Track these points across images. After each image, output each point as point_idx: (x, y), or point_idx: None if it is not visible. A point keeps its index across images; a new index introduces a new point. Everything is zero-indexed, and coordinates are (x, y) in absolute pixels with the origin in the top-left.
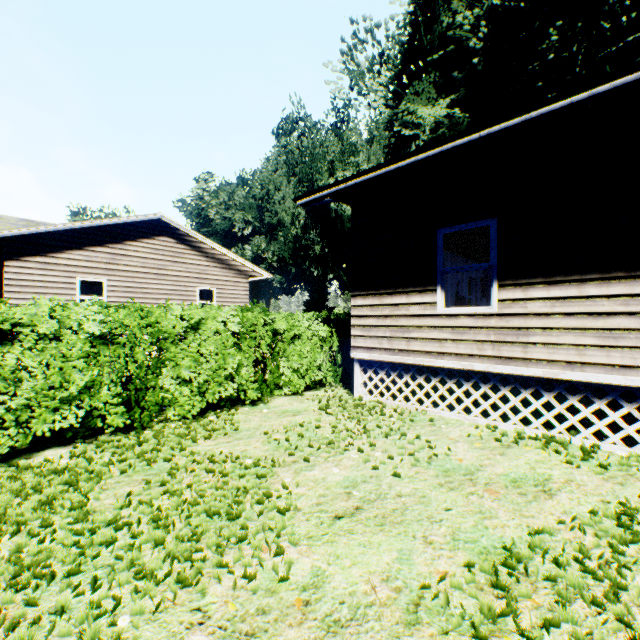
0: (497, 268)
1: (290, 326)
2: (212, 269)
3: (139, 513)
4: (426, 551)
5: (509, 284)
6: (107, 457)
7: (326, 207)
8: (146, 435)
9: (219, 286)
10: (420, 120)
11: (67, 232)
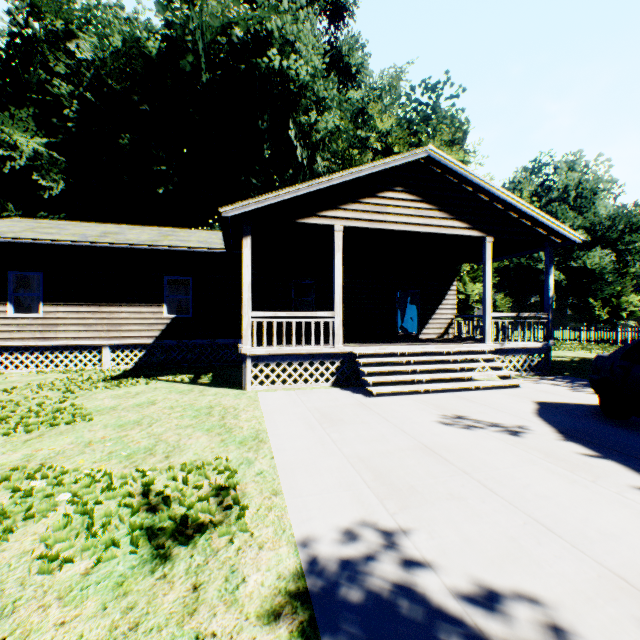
0: (44, 296)
1: None
2: None
3: None
4: None
5: (50, 304)
6: None
7: None
8: None
9: None
10: (19, 143)
11: None
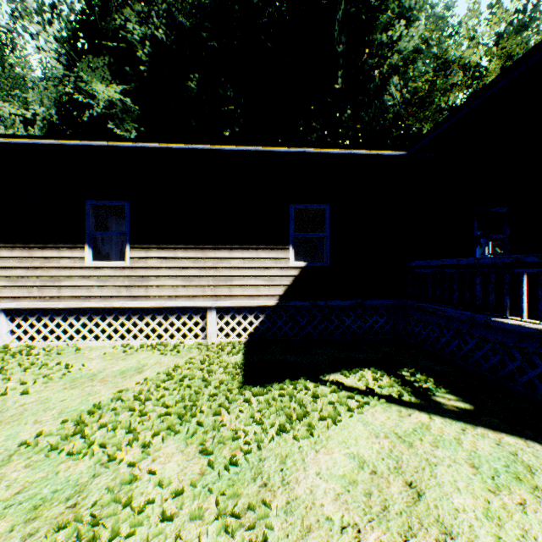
0: (130, 236)
1: None
2: None
3: None
4: (34, 427)
5: (138, 247)
6: None
7: None
8: None
9: None
10: (96, 92)
11: None
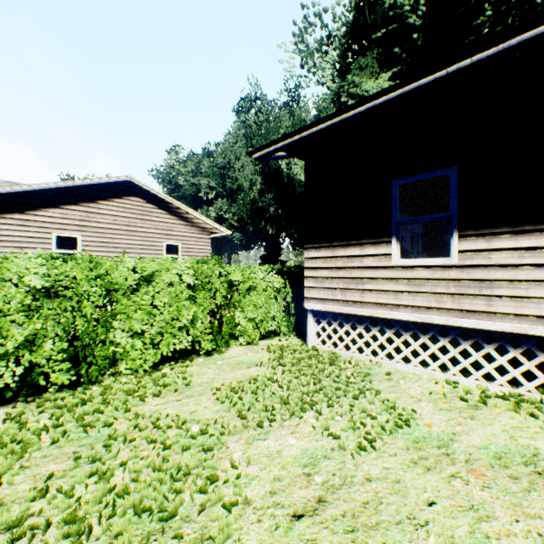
0: (457, 218)
1: (245, 278)
2: (177, 226)
3: (53, 508)
4: None
5: (471, 234)
6: (44, 420)
7: (279, 174)
8: (93, 391)
9: (184, 241)
10: (364, 92)
11: (44, 192)
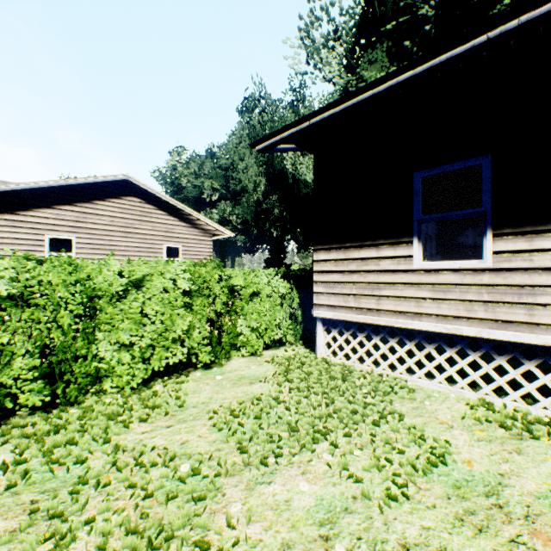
0: (491, 214)
1: (248, 282)
2: (178, 228)
3: None
4: None
5: (508, 233)
6: (5, 454)
7: (284, 175)
8: (70, 415)
9: (185, 244)
10: None
11: (36, 191)
